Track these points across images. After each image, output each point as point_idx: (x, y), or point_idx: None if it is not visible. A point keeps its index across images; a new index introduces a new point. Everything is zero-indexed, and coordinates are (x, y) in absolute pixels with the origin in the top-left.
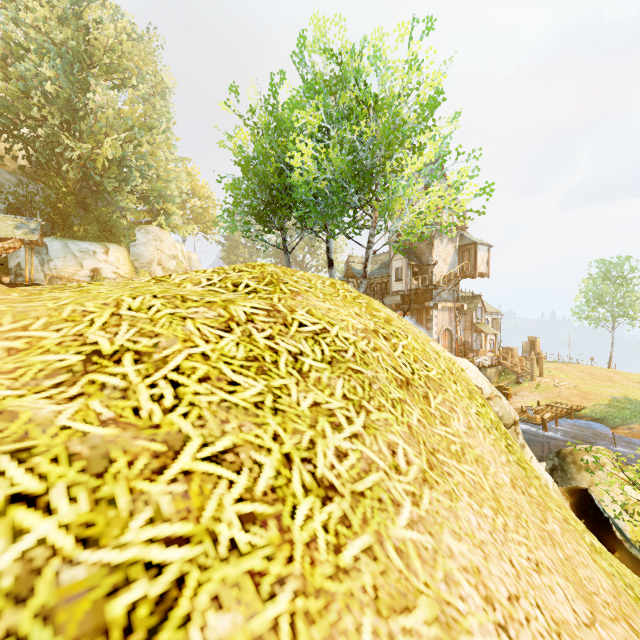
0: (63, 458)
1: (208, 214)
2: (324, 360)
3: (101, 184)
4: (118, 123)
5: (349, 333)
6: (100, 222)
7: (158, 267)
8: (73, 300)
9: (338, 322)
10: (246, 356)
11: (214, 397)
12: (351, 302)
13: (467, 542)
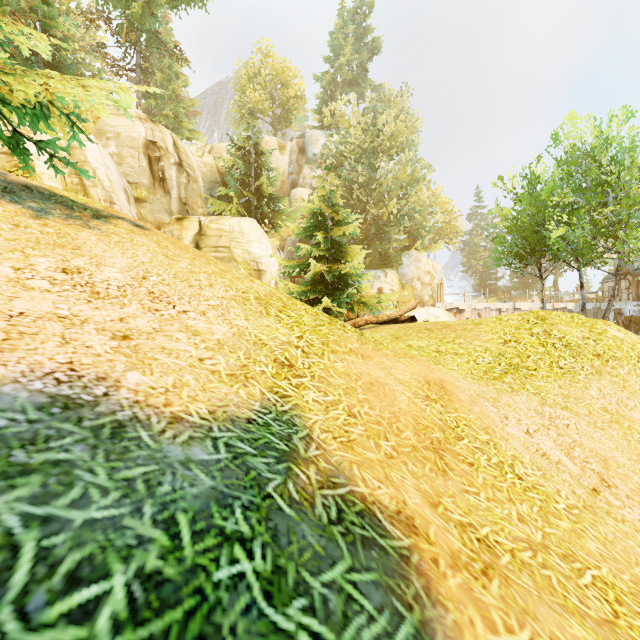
0: (513, 354)
1: (449, 226)
2: (563, 345)
3: (381, 228)
4: (394, 184)
5: (574, 338)
6: (381, 255)
7: (417, 282)
8: (491, 328)
9: (569, 334)
10: (538, 343)
11: (533, 350)
12: (580, 325)
13: (599, 384)
